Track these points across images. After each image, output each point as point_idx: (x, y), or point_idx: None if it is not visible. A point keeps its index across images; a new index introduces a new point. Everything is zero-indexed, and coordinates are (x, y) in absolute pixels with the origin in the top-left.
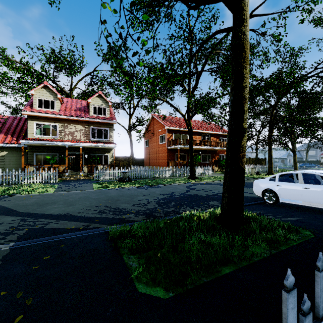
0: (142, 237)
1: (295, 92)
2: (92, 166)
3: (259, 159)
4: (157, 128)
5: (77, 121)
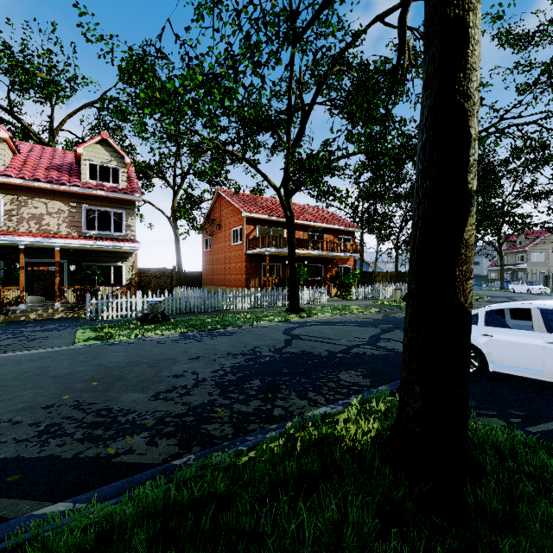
0: None
1: None
2: (83, 290)
3: (402, 274)
4: (226, 215)
5: (52, 192)
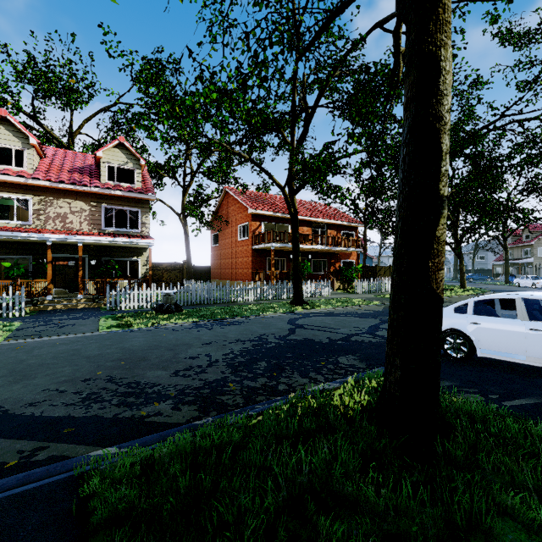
0: (176, 504)
1: (474, 153)
2: (103, 282)
3: None
4: (233, 212)
5: (75, 193)
